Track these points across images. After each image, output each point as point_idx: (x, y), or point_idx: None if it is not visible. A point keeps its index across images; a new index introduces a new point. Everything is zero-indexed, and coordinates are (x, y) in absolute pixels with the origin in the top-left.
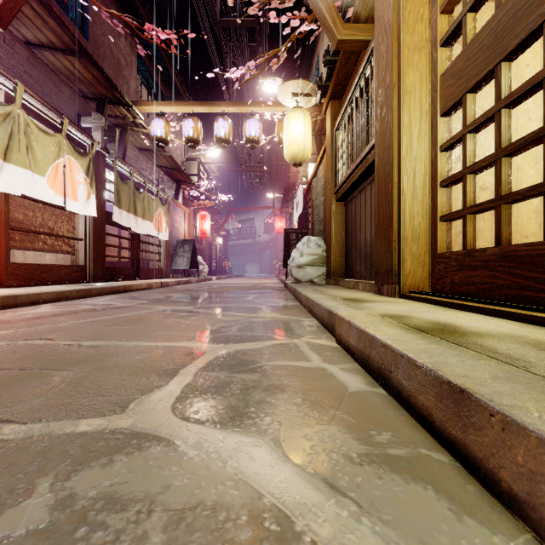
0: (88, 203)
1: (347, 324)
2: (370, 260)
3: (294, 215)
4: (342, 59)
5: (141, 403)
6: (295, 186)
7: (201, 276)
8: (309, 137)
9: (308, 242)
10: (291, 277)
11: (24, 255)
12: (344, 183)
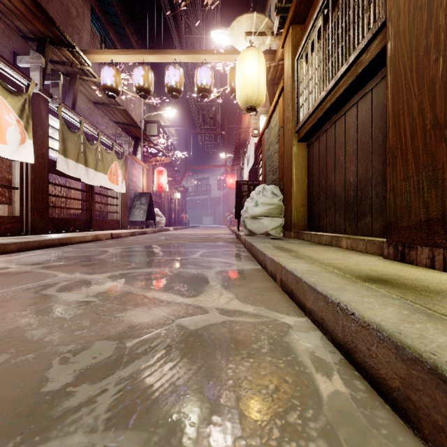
0: (23, 147)
1: None
2: (356, 207)
3: (244, 169)
4: None
5: None
6: (245, 143)
7: (158, 227)
8: (264, 78)
9: (263, 190)
10: (245, 228)
11: None
12: (311, 115)
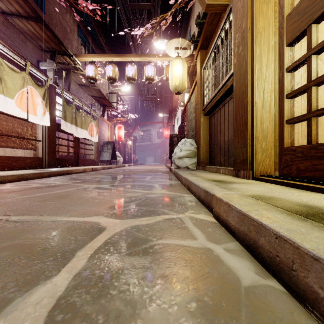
0: (44, 117)
1: (226, 205)
2: (228, 153)
3: (175, 126)
4: (208, 20)
5: (14, 308)
6: (176, 108)
7: (118, 164)
8: (185, 75)
9: (185, 142)
10: (174, 164)
11: (4, 151)
12: (209, 103)
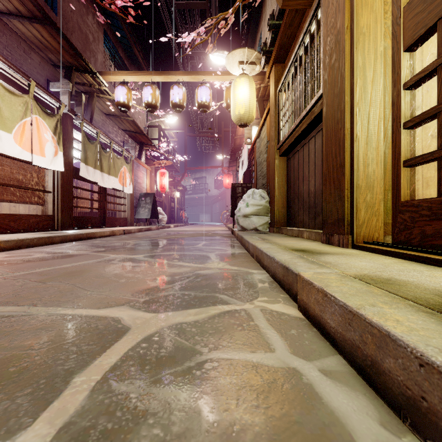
0: (56, 159)
1: (320, 294)
2: (314, 209)
3: (239, 172)
4: (286, 21)
5: None
6: (240, 147)
7: (161, 224)
8: (254, 100)
9: (253, 194)
10: (238, 225)
11: (0, 206)
12: (287, 138)
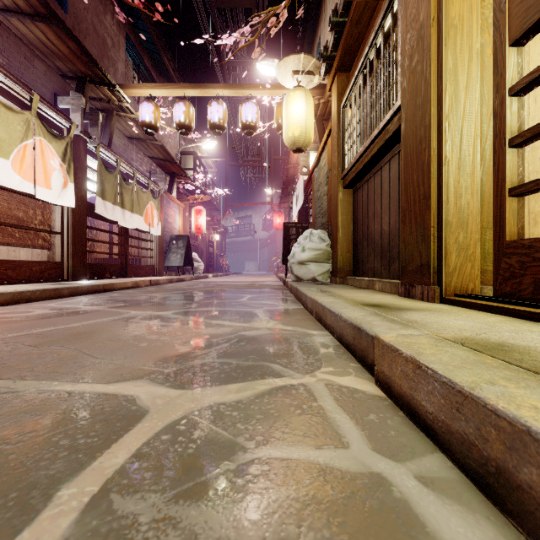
0: (65, 192)
1: (410, 364)
2: (389, 254)
3: (293, 209)
4: (353, 17)
5: None
6: (294, 179)
7: (196, 273)
8: (311, 119)
9: (311, 235)
10: (292, 274)
11: None
12: (354, 165)
